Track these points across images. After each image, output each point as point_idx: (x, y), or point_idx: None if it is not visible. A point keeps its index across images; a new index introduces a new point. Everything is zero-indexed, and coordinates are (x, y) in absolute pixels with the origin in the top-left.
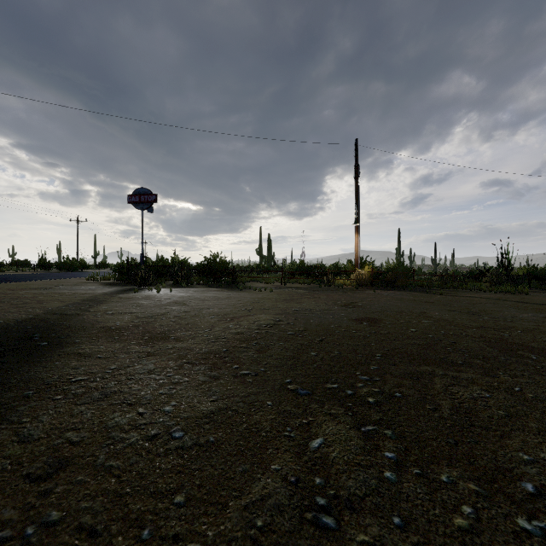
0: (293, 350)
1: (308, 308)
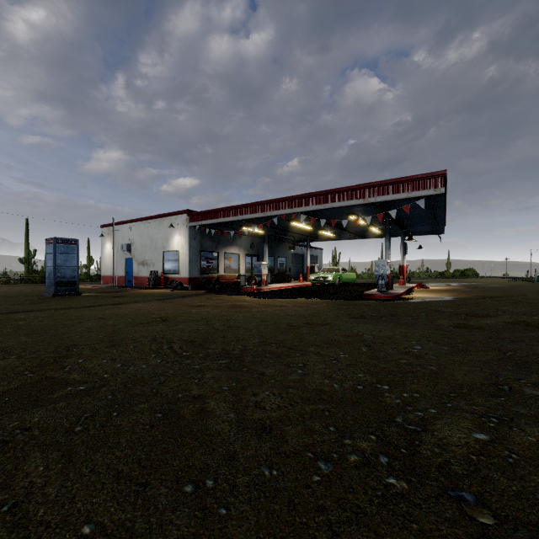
0: None
1: None
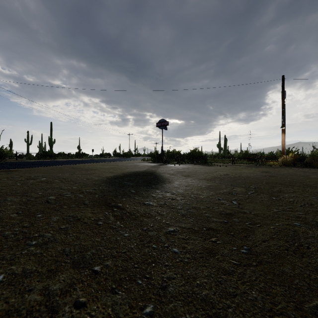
0: (232, 180)
1: (243, 172)
